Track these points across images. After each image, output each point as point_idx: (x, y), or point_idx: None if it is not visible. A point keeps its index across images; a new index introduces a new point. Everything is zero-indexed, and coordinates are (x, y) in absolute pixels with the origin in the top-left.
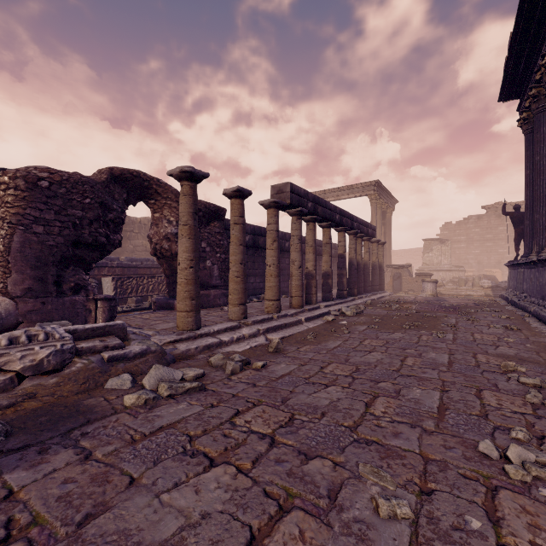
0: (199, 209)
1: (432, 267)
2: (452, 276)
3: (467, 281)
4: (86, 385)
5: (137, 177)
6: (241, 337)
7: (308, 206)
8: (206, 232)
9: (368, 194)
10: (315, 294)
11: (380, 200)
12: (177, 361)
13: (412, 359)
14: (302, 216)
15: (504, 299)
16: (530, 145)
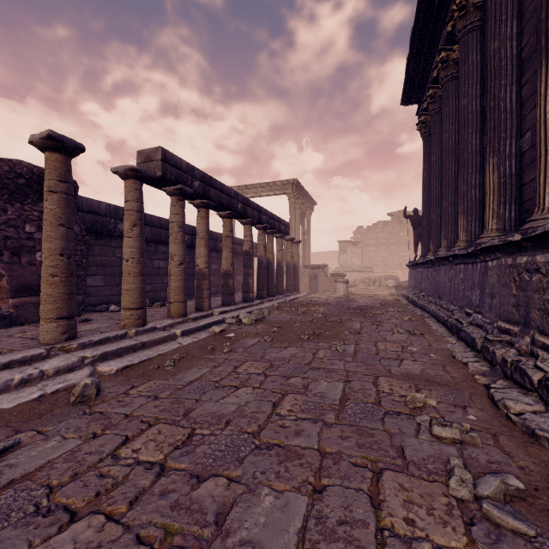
0: (17, 173)
1: (346, 268)
2: (363, 277)
3: (376, 282)
4: None
5: None
6: (32, 376)
7: (194, 186)
8: (37, 210)
9: (287, 193)
10: (207, 298)
11: (299, 200)
12: None
13: (291, 399)
14: (185, 197)
15: (406, 298)
16: (427, 148)
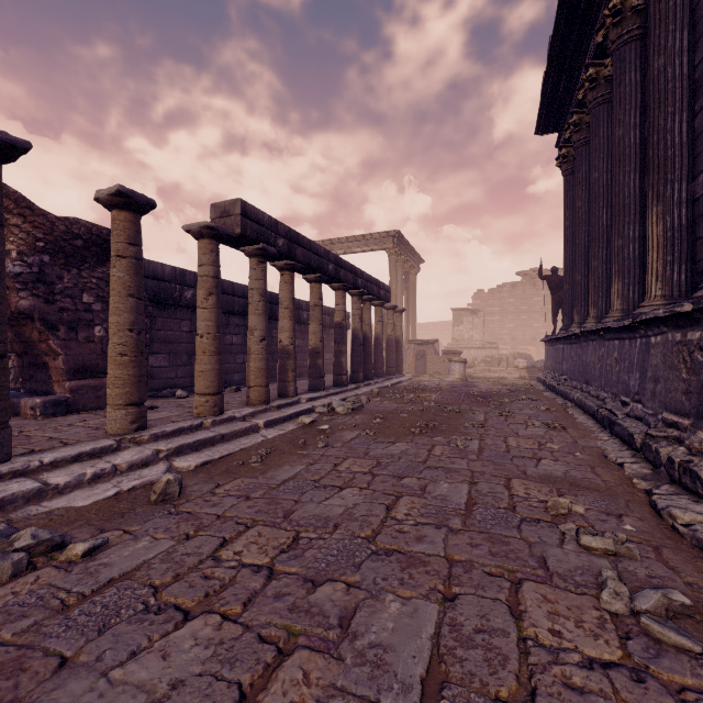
0: (74, 234)
1: (462, 343)
2: (485, 355)
3: (501, 361)
4: None
5: None
6: (105, 471)
7: (278, 244)
8: (95, 277)
9: (387, 248)
10: (293, 382)
11: (402, 257)
12: None
13: (408, 502)
14: (267, 258)
15: (541, 383)
16: (570, 190)
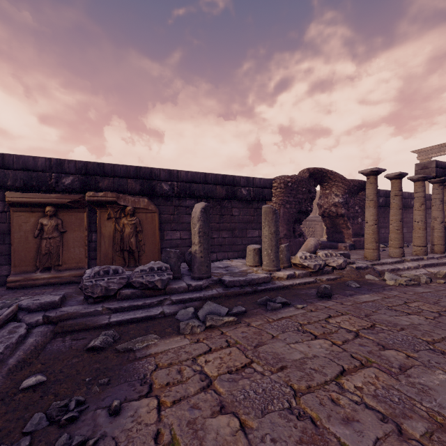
0: (354, 185)
1: None
2: None
3: None
4: (358, 276)
5: (320, 172)
6: (409, 267)
7: None
8: (358, 199)
9: None
10: None
11: None
12: (380, 274)
13: None
14: (443, 183)
15: None
16: None
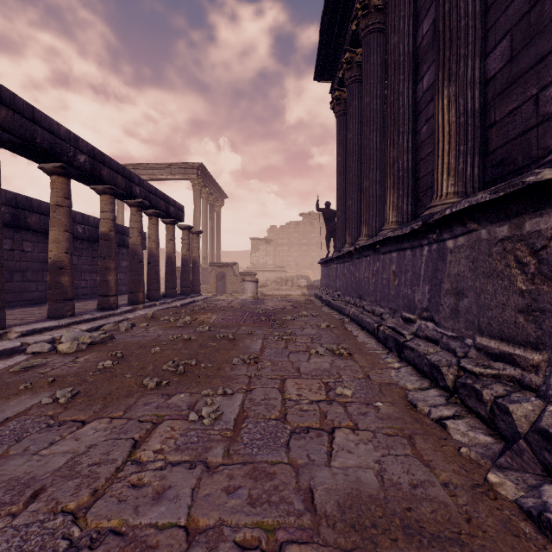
0: None
1: (258, 267)
2: (276, 277)
3: (288, 281)
4: None
5: None
6: None
7: None
8: None
9: (191, 178)
10: None
11: (206, 189)
12: None
13: None
14: None
15: (318, 299)
16: (341, 129)
